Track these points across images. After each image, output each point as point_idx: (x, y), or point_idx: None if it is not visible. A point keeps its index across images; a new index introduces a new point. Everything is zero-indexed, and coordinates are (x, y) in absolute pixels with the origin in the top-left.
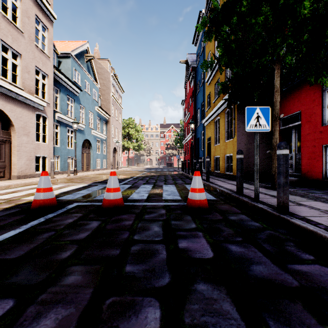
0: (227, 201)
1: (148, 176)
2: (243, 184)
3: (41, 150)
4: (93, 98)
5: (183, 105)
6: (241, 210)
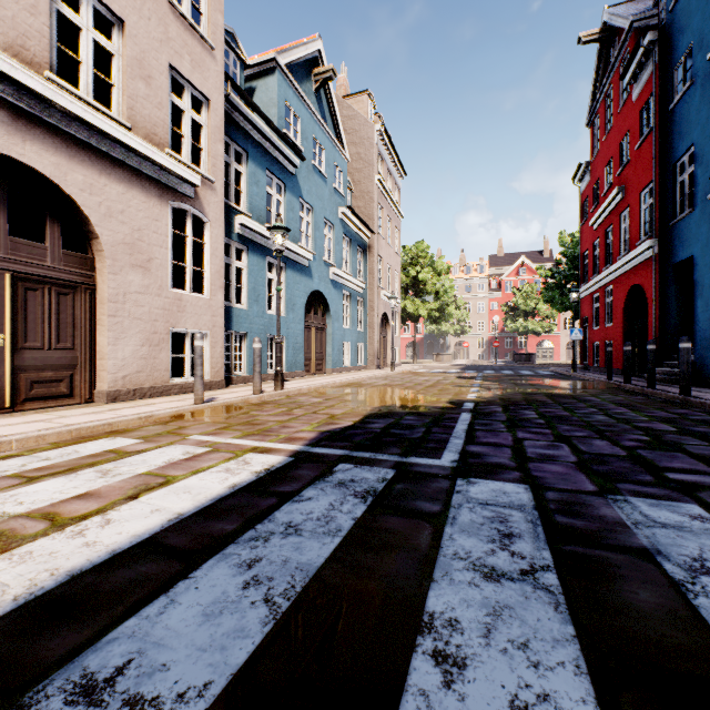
0: None
1: (513, 398)
2: None
3: (189, 315)
4: (332, 186)
5: (578, 180)
6: None
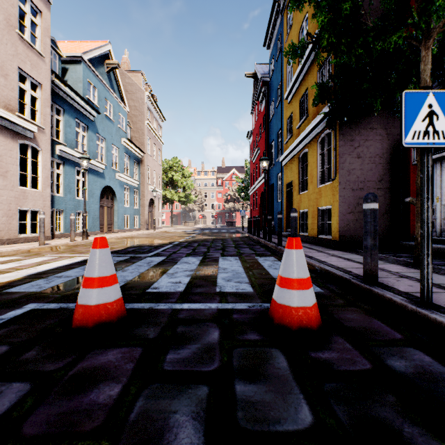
0: (349, 297)
1: (198, 240)
2: (357, 257)
3: (29, 200)
4: (118, 126)
5: (249, 138)
6: (399, 329)
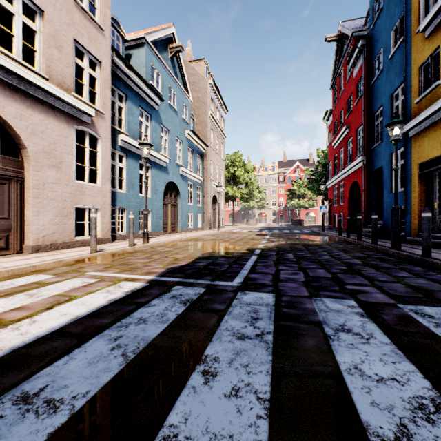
0: None
1: (284, 247)
2: None
3: (87, 197)
4: (181, 117)
5: (326, 120)
6: None
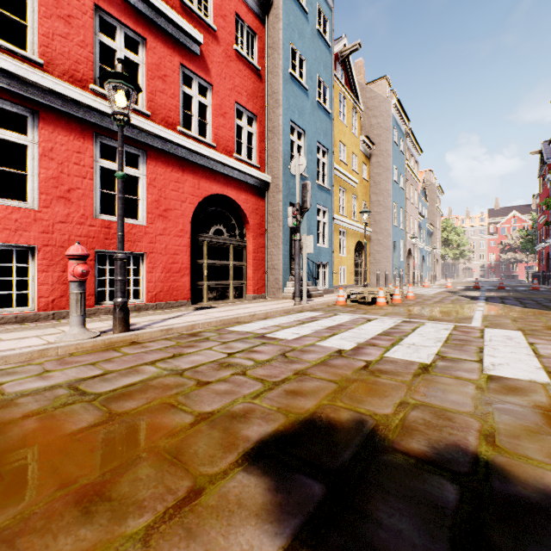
0: None
1: (495, 285)
2: None
3: (416, 267)
4: (425, 218)
5: (535, 198)
6: None
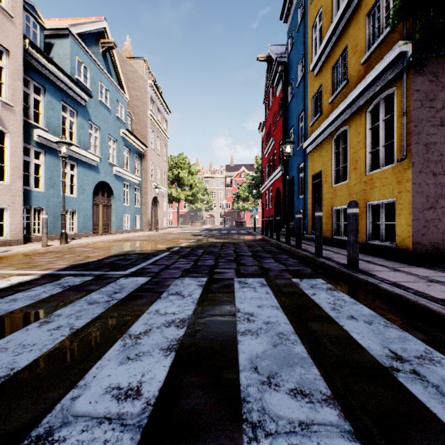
0: None
1: (204, 245)
2: None
3: None
4: (115, 115)
5: (261, 131)
6: None
